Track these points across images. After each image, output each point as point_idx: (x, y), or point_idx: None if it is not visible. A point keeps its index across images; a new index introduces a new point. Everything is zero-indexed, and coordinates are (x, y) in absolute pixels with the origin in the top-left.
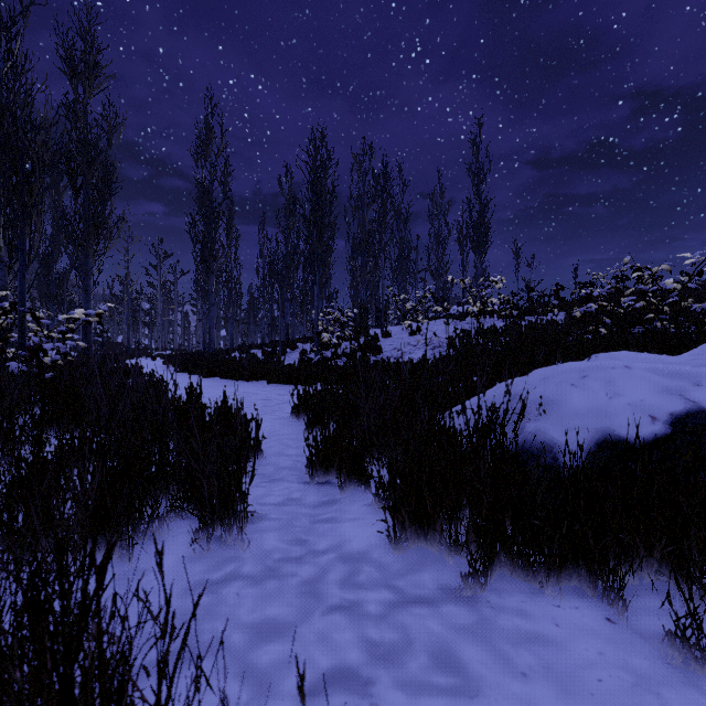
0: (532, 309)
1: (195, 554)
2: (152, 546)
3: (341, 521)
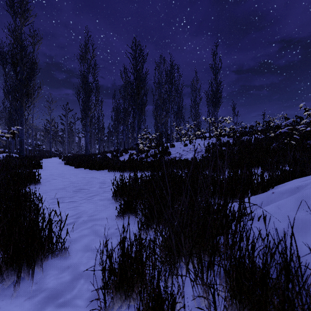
0: (244, 133)
1: None
2: None
3: None
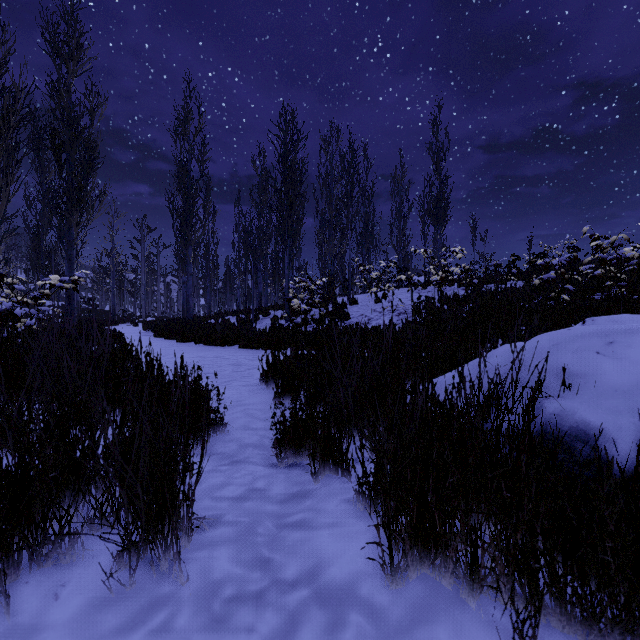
0: (490, 278)
1: (112, 593)
2: (55, 578)
3: (315, 527)
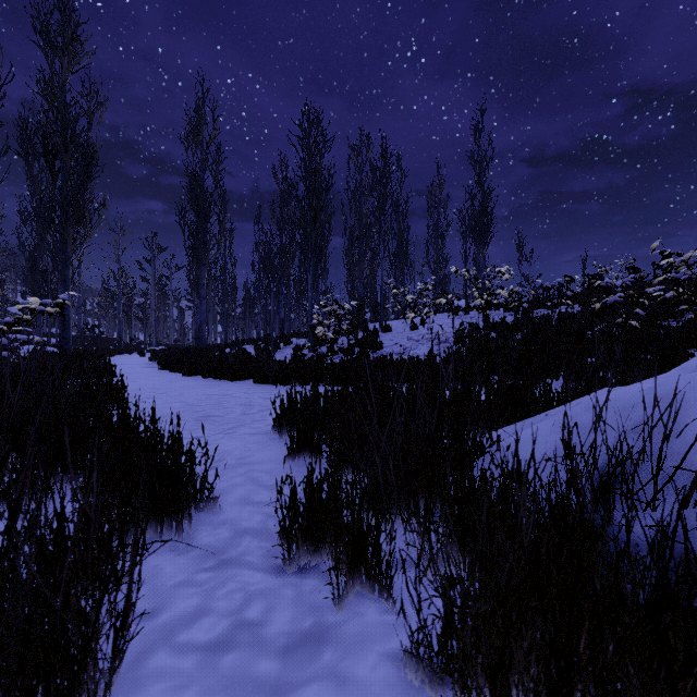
0: (540, 302)
1: None
2: None
3: None
